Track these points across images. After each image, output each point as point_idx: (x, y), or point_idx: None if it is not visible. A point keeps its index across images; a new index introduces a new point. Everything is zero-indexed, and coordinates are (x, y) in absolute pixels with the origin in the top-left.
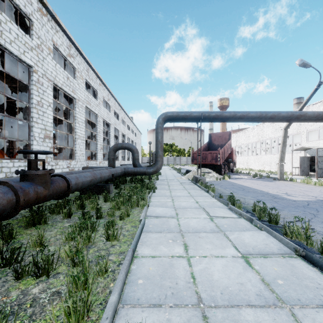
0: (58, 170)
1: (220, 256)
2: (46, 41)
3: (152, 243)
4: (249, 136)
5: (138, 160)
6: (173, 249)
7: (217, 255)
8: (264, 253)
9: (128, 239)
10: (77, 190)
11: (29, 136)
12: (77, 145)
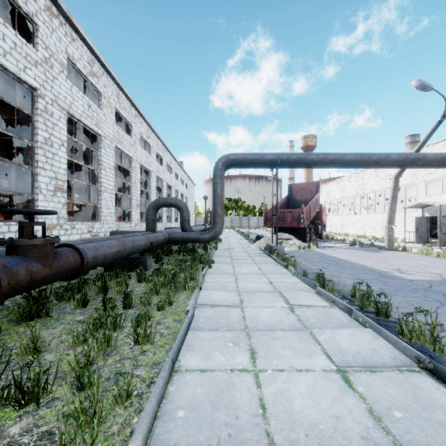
0: (75, 236)
1: (304, 370)
2: (58, 53)
3: (202, 348)
4: (344, 188)
5: (188, 221)
6: (233, 358)
7: (299, 368)
8: (371, 365)
9: (167, 342)
10: (97, 266)
11: (32, 187)
12: (103, 200)
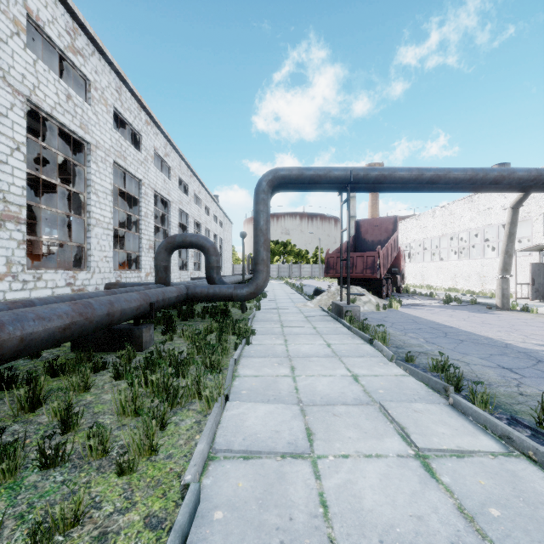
0: (43, 291)
1: None
2: (8, 3)
3: None
4: (426, 226)
5: (218, 269)
6: None
7: None
8: None
9: None
10: (7, 361)
11: None
12: (93, 238)
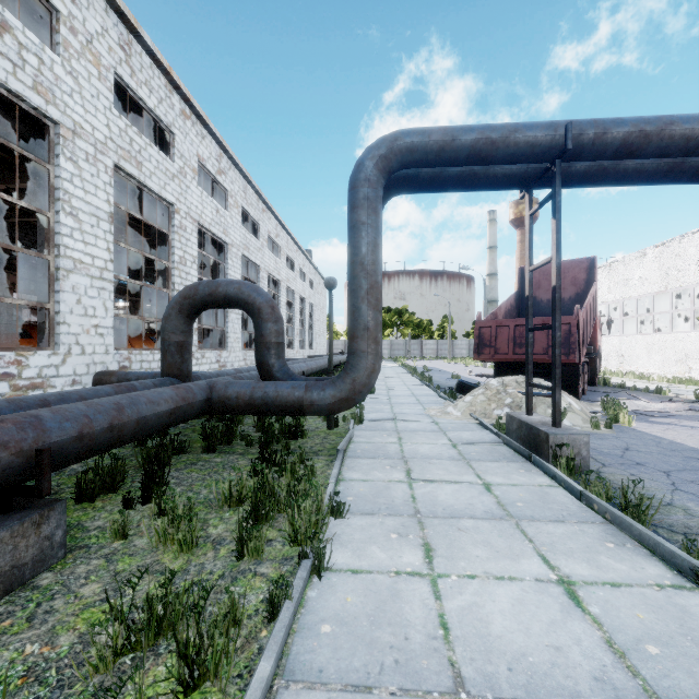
0: None
1: None
2: None
3: None
4: (628, 279)
5: (279, 348)
6: None
7: None
8: None
9: None
10: None
11: None
12: (66, 293)
